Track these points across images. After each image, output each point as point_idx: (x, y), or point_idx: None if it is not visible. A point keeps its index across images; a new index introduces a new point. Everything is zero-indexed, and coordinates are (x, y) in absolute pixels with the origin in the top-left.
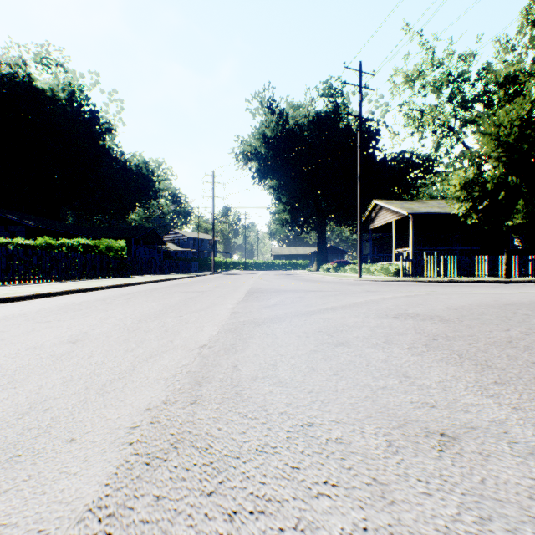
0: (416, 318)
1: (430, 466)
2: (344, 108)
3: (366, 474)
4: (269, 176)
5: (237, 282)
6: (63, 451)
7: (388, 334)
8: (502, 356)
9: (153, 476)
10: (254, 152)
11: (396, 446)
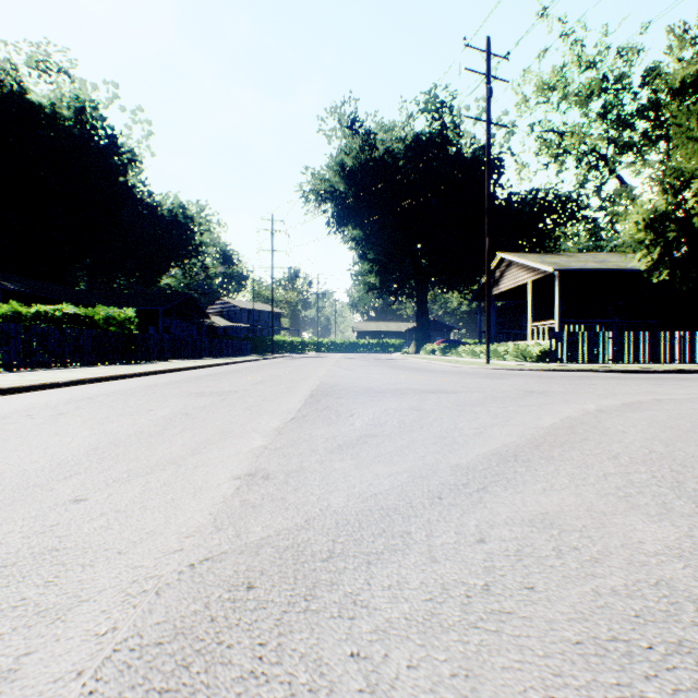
0: None
1: None
2: (455, 128)
3: None
4: (350, 224)
5: (300, 373)
6: None
7: None
8: None
9: None
10: (330, 190)
11: None
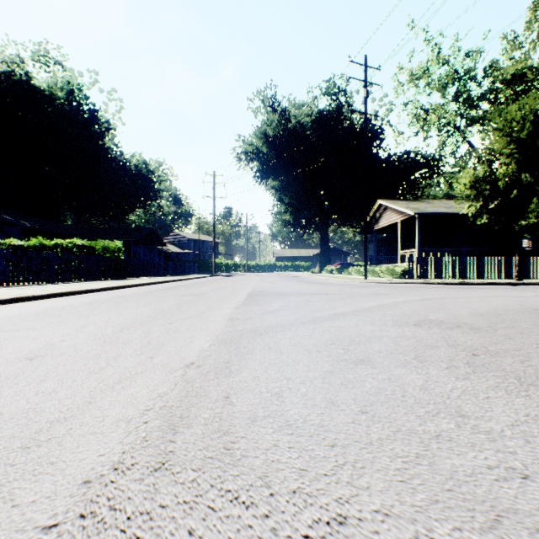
0: (442, 326)
1: None
2: (348, 106)
3: None
4: (271, 176)
5: (238, 285)
6: None
7: (416, 348)
8: None
9: None
10: (256, 152)
11: None
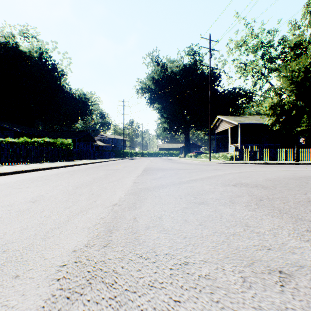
0: (247, 186)
1: (277, 300)
2: (200, 62)
3: (230, 307)
4: (156, 102)
5: (137, 164)
6: (8, 286)
7: (231, 196)
8: (307, 211)
9: (71, 309)
10: (147, 88)
11: (249, 282)
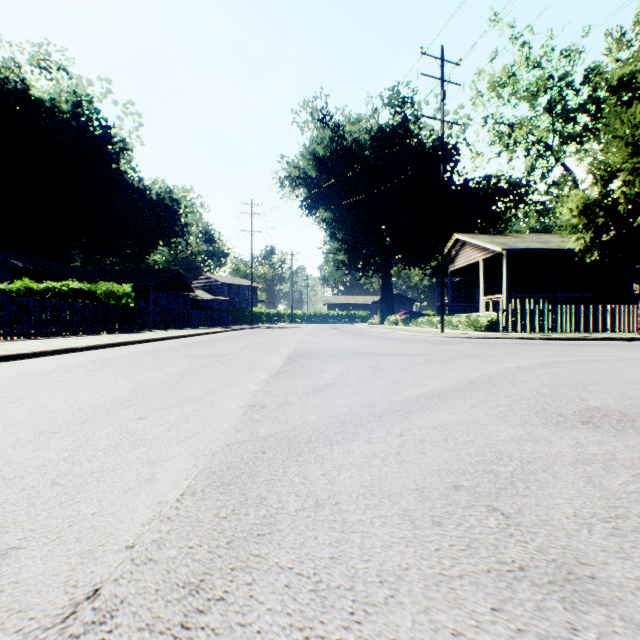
0: (639, 428)
1: None
2: (415, 121)
3: None
4: (321, 207)
5: (278, 340)
6: None
7: None
8: None
9: None
10: (303, 176)
11: None
